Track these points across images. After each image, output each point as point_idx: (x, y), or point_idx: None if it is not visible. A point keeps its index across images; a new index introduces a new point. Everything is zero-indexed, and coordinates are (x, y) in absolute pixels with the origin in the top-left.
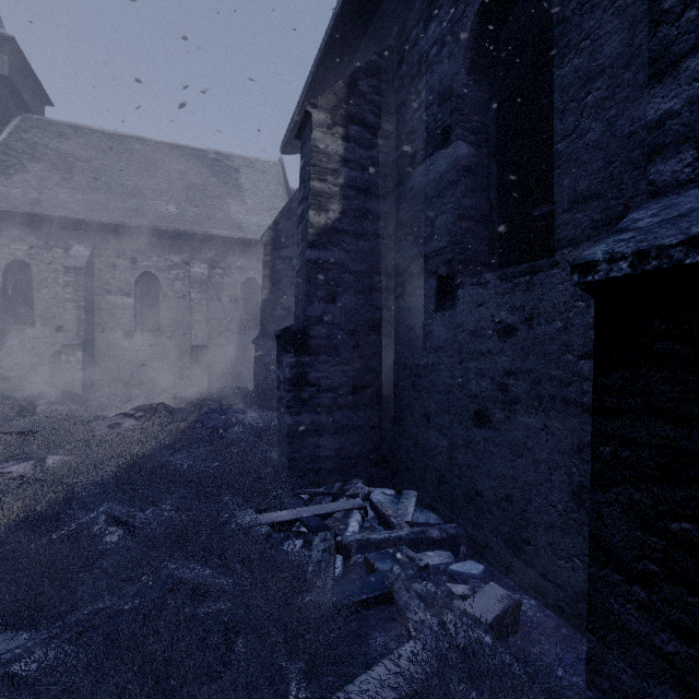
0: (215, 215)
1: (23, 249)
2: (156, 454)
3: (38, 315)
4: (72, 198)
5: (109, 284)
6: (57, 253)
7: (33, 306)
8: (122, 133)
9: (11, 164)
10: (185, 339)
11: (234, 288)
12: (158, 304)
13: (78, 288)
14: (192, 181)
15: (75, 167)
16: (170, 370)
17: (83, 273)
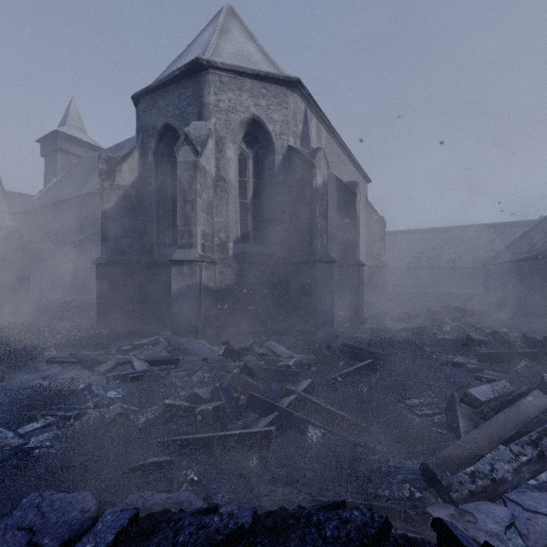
0: None
1: None
2: None
3: None
4: None
5: None
6: None
7: None
8: None
9: None
10: None
11: None
12: None
13: None
14: None
15: None
16: None
17: None
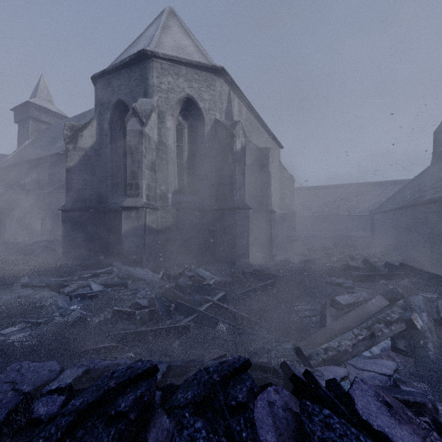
0: None
1: None
2: None
3: None
4: None
5: None
6: None
7: None
8: None
9: None
10: None
11: None
12: None
13: None
14: None
15: None
16: None
17: None
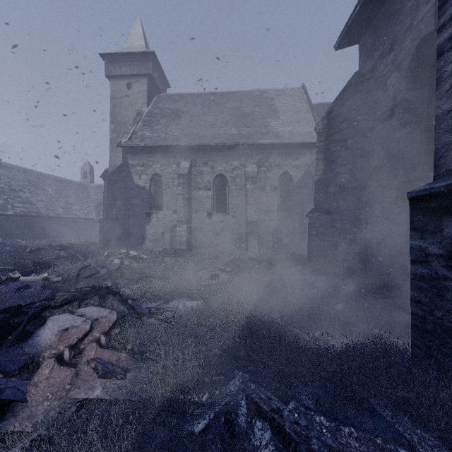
0: (260, 131)
1: (158, 167)
2: (258, 313)
3: (165, 204)
4: (180, 134)
5: (199, 183)
6: (173, 167)
7: (162, 199)
8: (204, 92)
9: (153, 121)
10: (242, 217)
11: (273, 180)
12: (226, 194)
13: (184, 187)
14: (244, 112)
15: (181, 117)
16: (233, 238)
17: (186, 177)
